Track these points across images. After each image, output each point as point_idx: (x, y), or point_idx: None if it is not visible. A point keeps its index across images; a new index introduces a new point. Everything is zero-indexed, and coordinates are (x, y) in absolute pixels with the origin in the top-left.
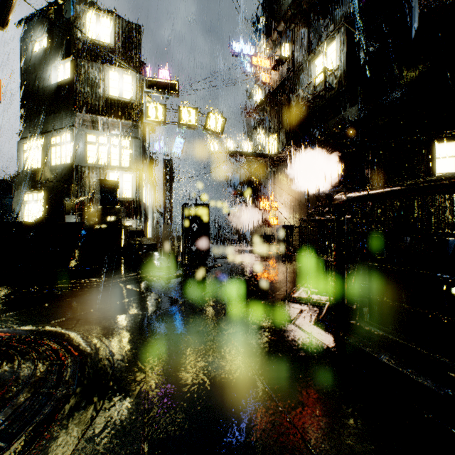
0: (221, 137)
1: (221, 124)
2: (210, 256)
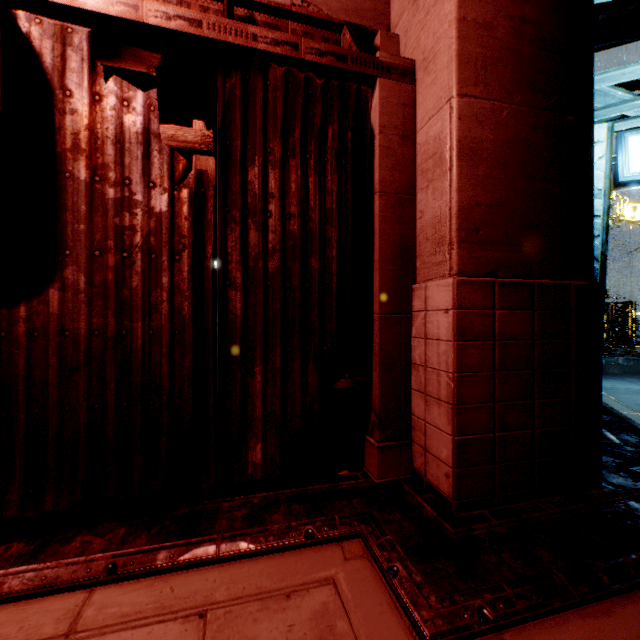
0: (639, 224)
1: (639, 211)
2: (636, 342)
